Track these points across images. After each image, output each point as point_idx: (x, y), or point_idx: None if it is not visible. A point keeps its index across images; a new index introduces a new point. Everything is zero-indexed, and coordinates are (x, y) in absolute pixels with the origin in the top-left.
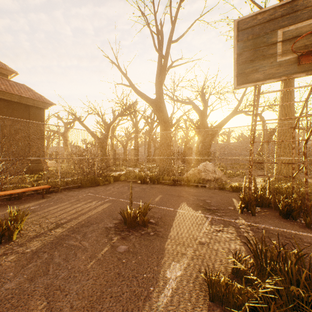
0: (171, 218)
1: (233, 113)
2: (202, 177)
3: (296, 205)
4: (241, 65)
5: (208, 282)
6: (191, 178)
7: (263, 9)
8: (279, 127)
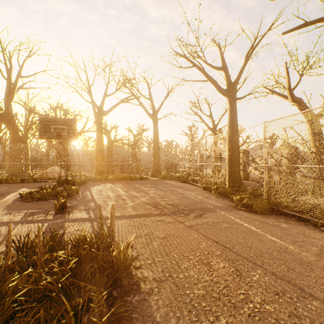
0: (13, 192)
1: (82, 132)
2: (49, 177)
3: (79, 181)
4: (41, 132)
5: (20, 194)
6: (37, 177)
7: (48, 117)
8: (96, 146)
